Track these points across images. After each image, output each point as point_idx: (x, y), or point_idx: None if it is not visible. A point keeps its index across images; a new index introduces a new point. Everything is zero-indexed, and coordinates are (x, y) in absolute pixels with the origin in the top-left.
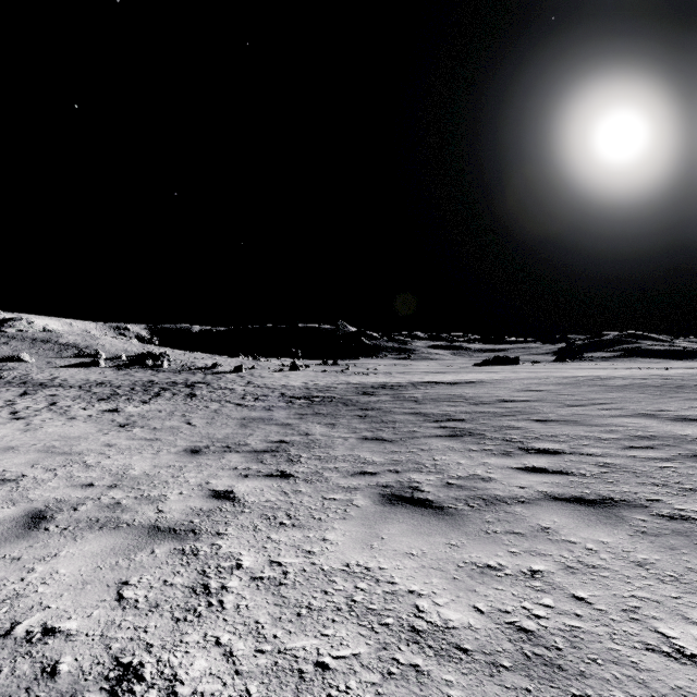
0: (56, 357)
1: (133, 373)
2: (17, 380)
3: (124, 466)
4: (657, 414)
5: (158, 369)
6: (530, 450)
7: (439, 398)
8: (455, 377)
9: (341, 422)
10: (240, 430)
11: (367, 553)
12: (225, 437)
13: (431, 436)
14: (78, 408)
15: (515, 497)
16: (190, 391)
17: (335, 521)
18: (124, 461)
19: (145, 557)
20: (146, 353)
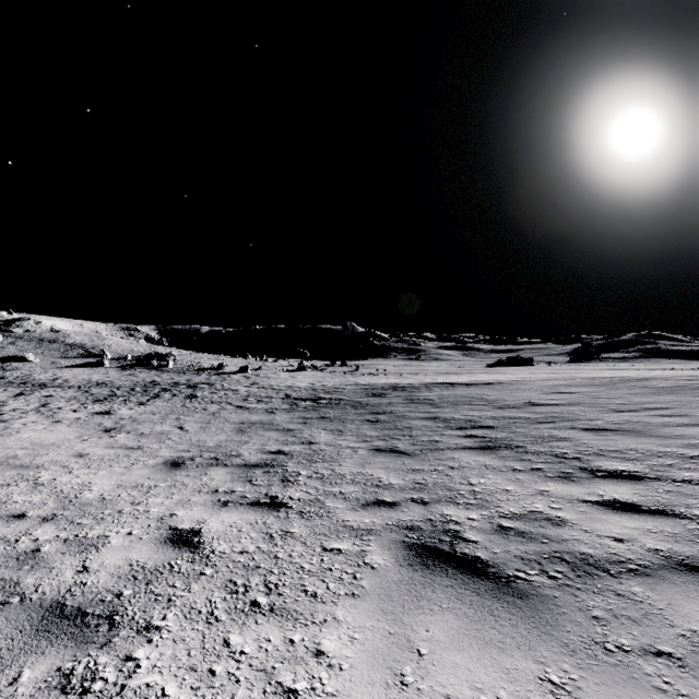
0: (61, 357)
1: (137, 373)
2: (19, 380)
3: (81, 486)
4: None
5: (163, 370)
6: (597, 472)
7: (457, 400)
8: (470, 378)
9: (349, 427)
10: (235, 437)
11: None
12: (217, 445)
13: (458, 447)
14: (69, 410)
15: (618, 560)
16: (191, 392)
17: (339, 600)
18: (85, 477)
19: None
20: (152, 353)
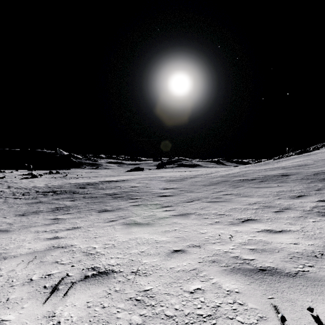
0: None
1: None
2: None
3: (1, 221)
4: (162, 188)
5: None
6: (132, 199)
7: (111, 187)
8: (118, 178)
9: (76, 199)
10: (31, 207)
11: (99, 217)
12: (27, 210)
13: (109, 199)
14: None
15: (125, 207)
16: None
17: (90, 216)
18: None
19: (54, 225)
20: None
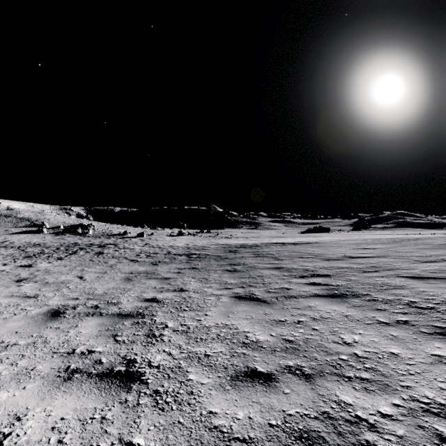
0: (12, 227)
1: (66, 237)
2: None
3: None
4: None
5: (85, 235)
6: None
7: (291, 254)
8: (294, 239)
9: (213, 276)
10: (121, 285)
11: None
12: (104, 292)
13: (309, 295)
14: None
15: None
16: (100, 250)
17: None
18: None
19: None
20: (78, 224)
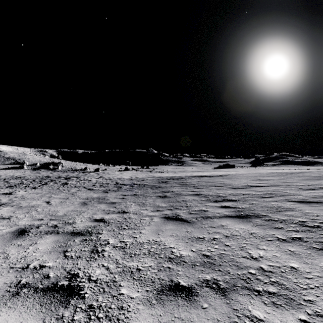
0: (0, 164)
1: (41, 172)
2: None
3: None
4: None
5: (55, 170)
6: None
7: (207, 184)
8: (209, 173)
9: (149, 201)
10: (78, 208)
11: None
12: (64, 214)
13: (221, 216)
14: None
15: None
16: (65, 181)
17: None
18: None
19: None
20: (51, 162)
